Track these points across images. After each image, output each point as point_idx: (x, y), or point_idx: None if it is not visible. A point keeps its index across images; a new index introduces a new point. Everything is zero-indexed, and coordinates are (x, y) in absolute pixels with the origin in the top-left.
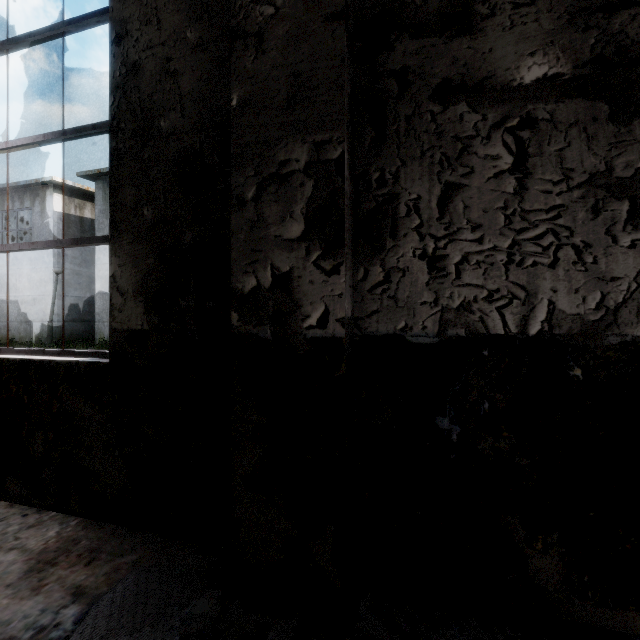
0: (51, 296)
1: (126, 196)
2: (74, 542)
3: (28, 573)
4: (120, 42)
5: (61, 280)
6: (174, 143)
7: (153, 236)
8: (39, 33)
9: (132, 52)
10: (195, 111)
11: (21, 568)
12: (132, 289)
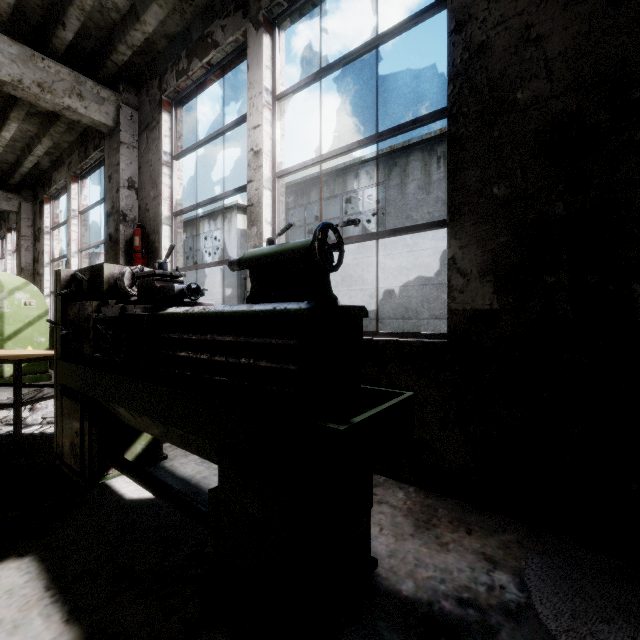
0: (235, 298)
1: (469, 178)
2: (431, 508)
3: (418, 528)
4: (461, 29)
5: (242, 285)
6: (536, 112)
7: (506, 213)
8: (354, 53)
9: (477, 34)
10: (568, 71)
11: (406, 522)
12: (477, 269)
